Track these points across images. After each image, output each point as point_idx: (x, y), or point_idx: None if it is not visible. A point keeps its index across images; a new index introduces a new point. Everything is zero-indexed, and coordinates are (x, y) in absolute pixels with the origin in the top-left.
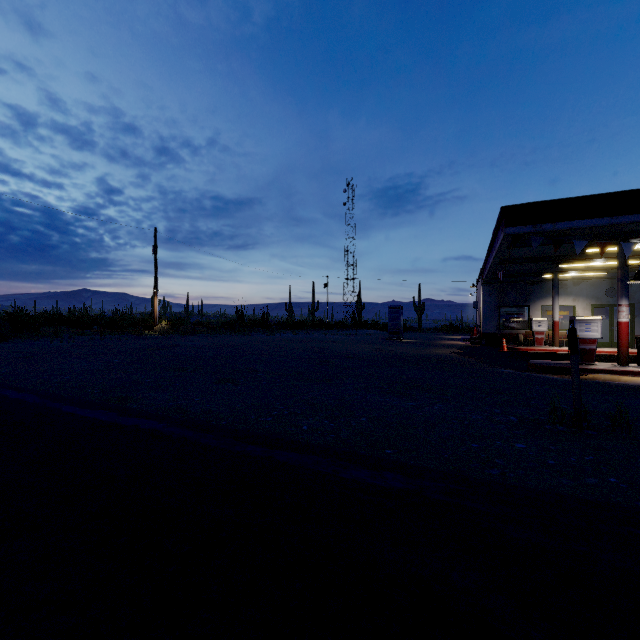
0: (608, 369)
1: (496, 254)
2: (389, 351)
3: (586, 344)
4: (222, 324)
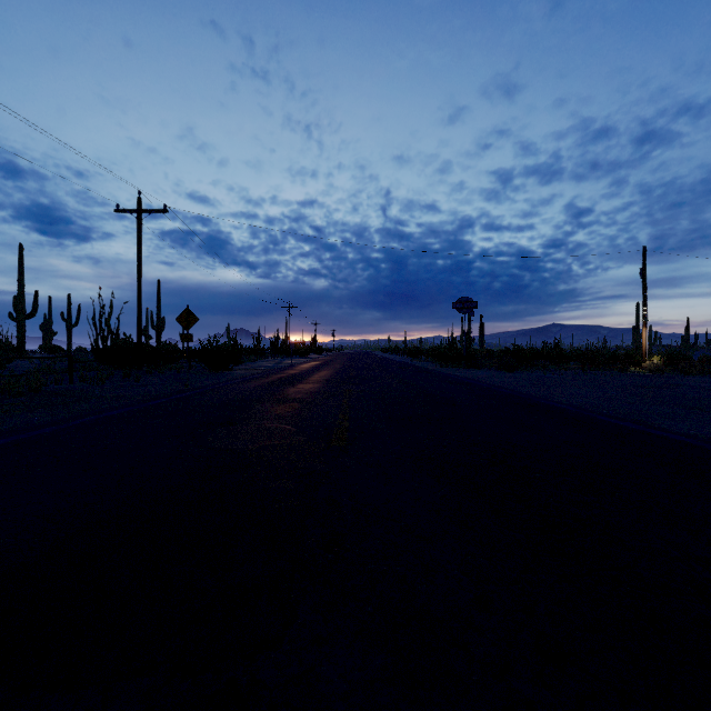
0: None
1: None
2: None
3: None
4: None
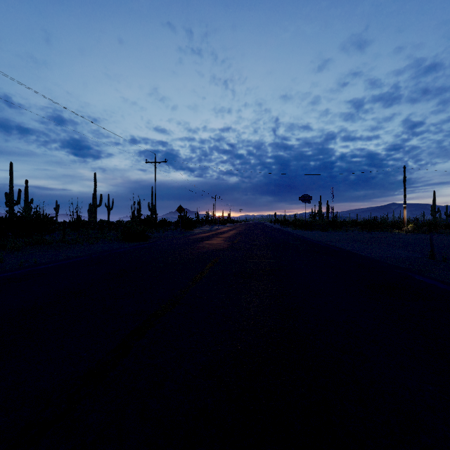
0: None
1: None
2: None
3: None
4: None
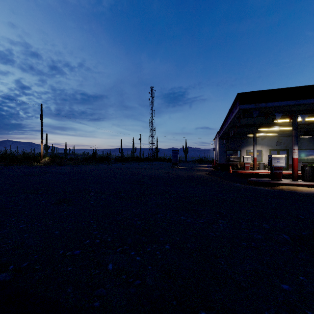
0: (289, 183)
1: (230, 121)
2: (173, 173)
3: (277, 170)
4: (83, 159)
